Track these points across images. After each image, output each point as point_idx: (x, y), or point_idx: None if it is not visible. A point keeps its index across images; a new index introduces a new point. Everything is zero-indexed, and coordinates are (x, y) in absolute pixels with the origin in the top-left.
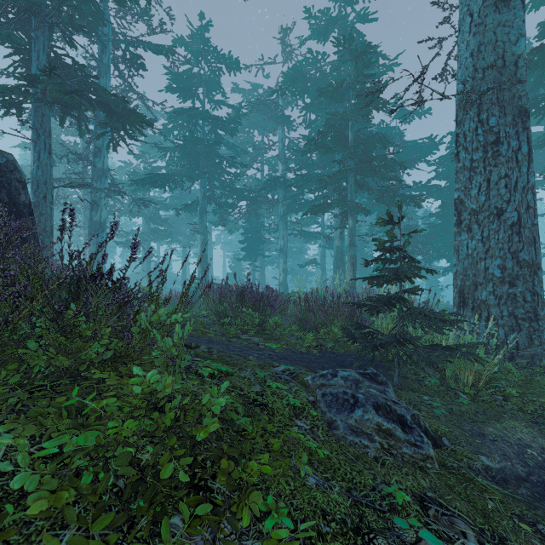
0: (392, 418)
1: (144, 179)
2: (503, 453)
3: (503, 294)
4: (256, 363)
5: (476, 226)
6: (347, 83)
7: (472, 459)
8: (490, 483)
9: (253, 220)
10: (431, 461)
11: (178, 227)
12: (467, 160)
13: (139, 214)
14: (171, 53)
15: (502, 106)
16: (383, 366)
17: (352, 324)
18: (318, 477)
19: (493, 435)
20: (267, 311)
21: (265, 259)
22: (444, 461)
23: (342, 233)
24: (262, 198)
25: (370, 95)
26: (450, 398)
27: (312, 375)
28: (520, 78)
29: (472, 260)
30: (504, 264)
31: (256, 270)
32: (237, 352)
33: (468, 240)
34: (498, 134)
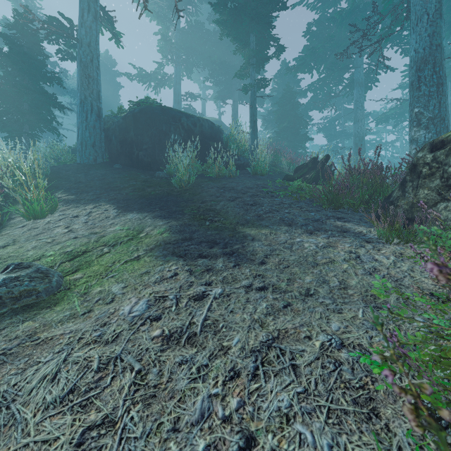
0: None
1: None
2: None
3: None
4: None
5: None
6: None
7: None
8: None
9: None
10: None
11: None
12: None
13: None
14: None
15: None
16: None
17: None
18: None
19: None
20: None
21: None
22: None
23: None
24: None
25: None
26: None
27: None
28: None
29: None
30: None
31: None
32: None
33: None
34: None
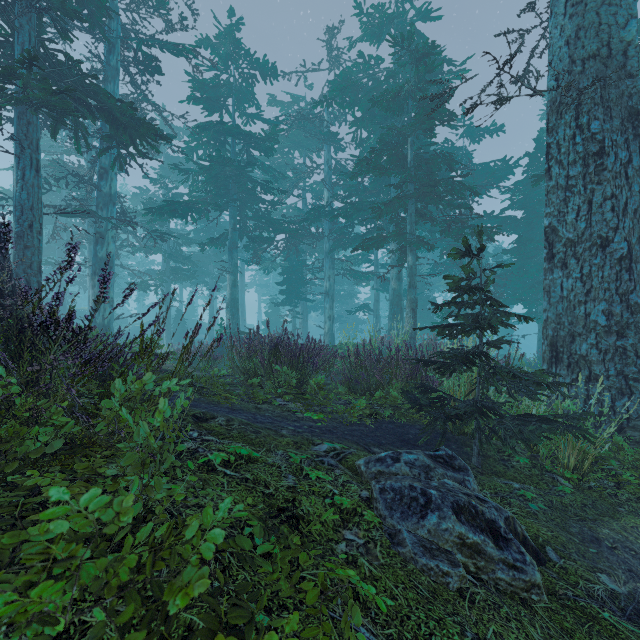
0: (479, 526)
1: (161, 207)
2: (628, 568)
3: (609, 347)
4: (291, 440)
5: (573, 261)
6: (406, 90)
7: (590, 581)
8: (620, 620)
9: (293, 258)
10: (537, 590)
11: (204, 266)
12: (562, 177)
13: (156, 250)
14: (193, 54)
15: (608, 106)
16: (456, 440)
17: (415, 385)
18: (377, 639)
19: (610, 540)
20: (308, 368)
21: (308, 304)
22: (553, 588)
23: (400, 273)
24: (304, 232)
25: (436, 99)
26: (547, 484)
27: (365, 459)
28: (631, 72)
29: (567, 304)
30: (610, 309)
31: (297, 317)
32: (266, 425)
33: (563, 279)
34: (602, 143)
